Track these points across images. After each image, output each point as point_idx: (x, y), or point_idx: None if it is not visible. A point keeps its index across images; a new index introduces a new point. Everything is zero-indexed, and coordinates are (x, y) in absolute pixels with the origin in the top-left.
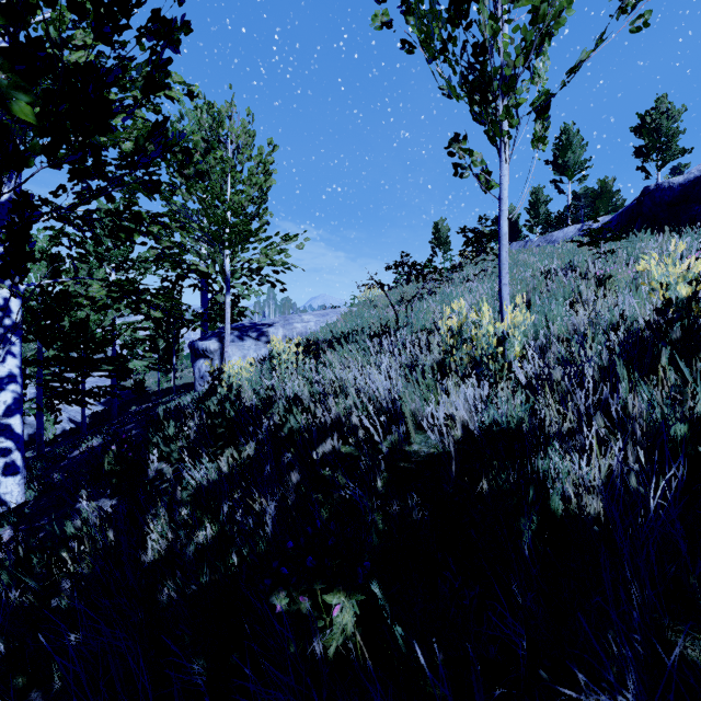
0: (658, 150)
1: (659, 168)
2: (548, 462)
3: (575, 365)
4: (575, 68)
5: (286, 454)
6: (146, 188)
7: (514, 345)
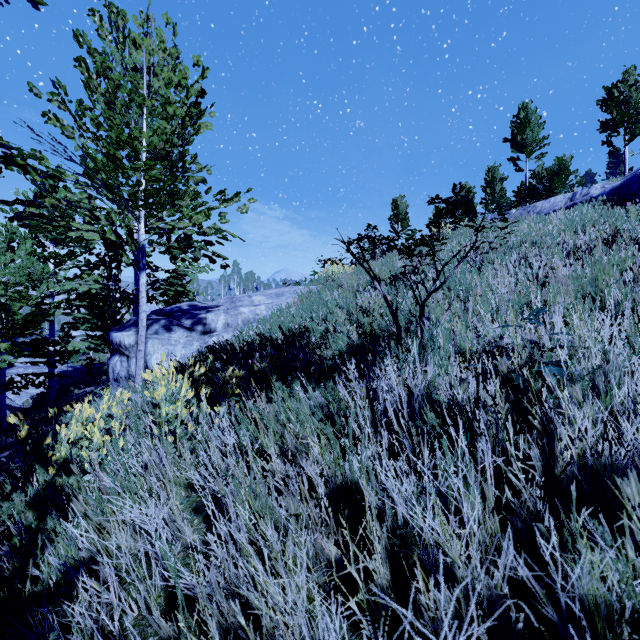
0: (626, 124)
1: (628, 141)
2: None
3: None
4: None
5: None
6: None
7: None
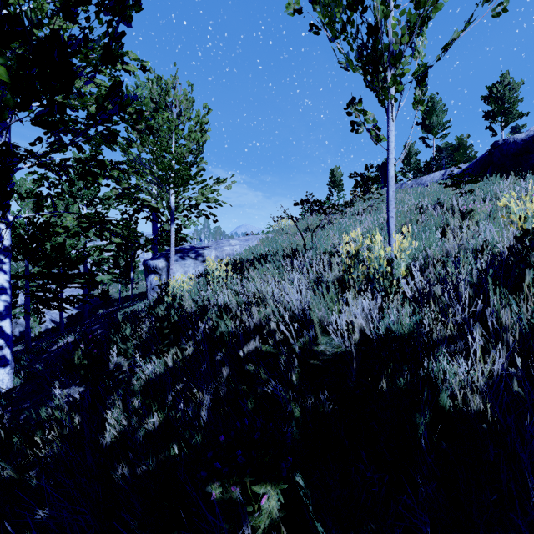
0: (502, 114)
1: (503, 127)
2: (438, 366)
3: (452, 282)
4: (448, 45)
5: (218, 353)
6: (105, 140)
7: (401, 266)
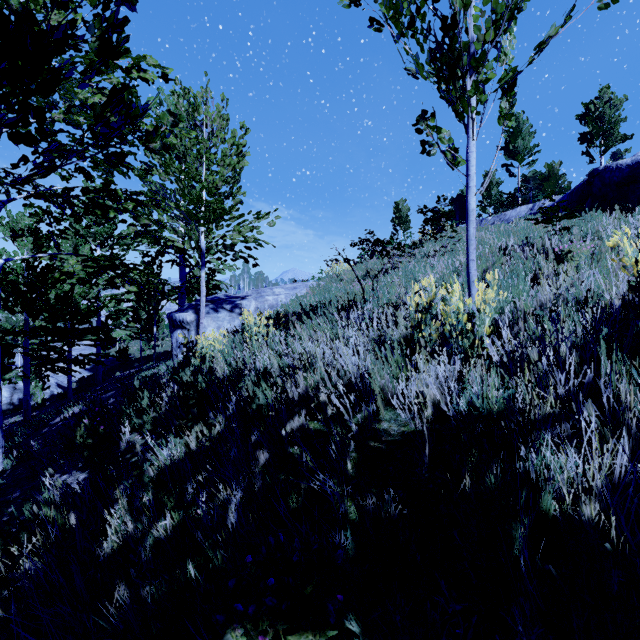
0: (602, 136)
1: (603, 152)
2: (540, 459)
3: (551, 343)
4: (543, 44)
5: (254, 432)
6: (109, 161)
7: (484, 322)
